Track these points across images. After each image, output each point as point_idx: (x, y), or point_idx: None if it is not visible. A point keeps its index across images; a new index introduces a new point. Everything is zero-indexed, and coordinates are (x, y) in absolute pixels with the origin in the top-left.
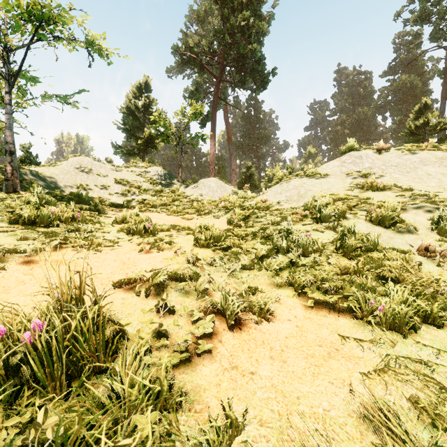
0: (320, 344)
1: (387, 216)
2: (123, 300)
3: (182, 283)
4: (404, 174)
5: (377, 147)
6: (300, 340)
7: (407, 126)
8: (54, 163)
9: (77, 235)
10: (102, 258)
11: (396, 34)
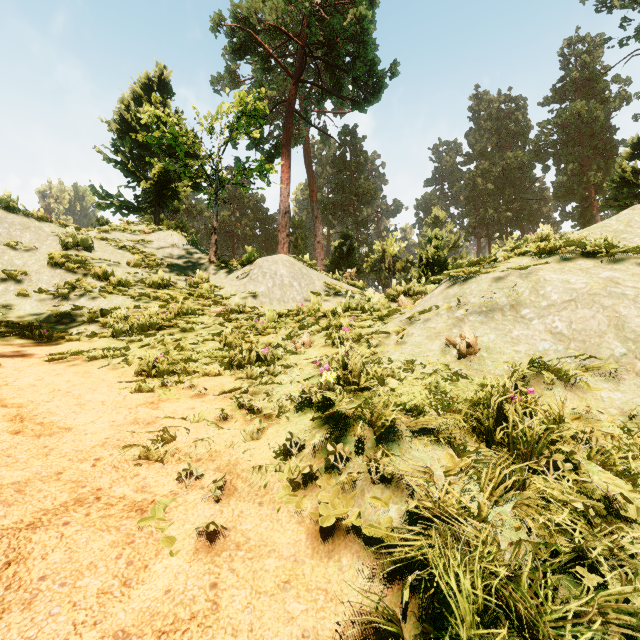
0: None
1: None
2: None
3: None
4: None
5: None
6: None
7: (618, 170)
8: None
9: None
10: None
11: (565, 40)
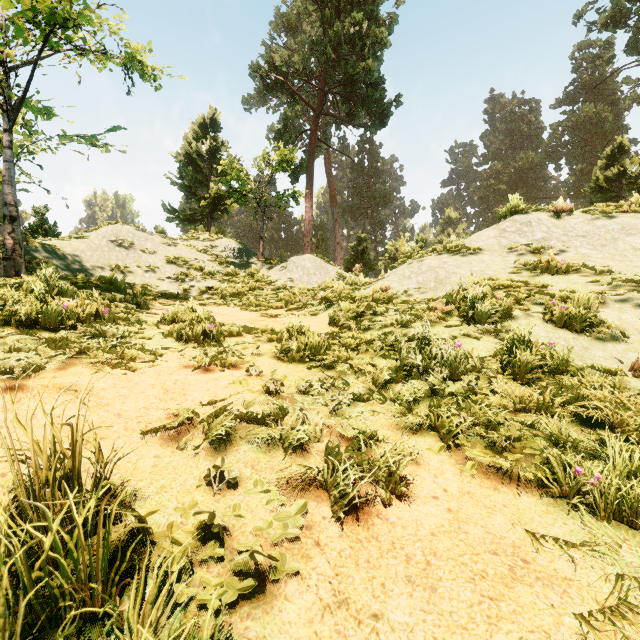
0: (494, 549)
1: (578, 314)
2: (157, 460)
3: (256, 429)
4: (597, 249)
5: (554, 208)
6: (458, 540)
7: (593, 178)
8: (79, 234)
9: (99, 344)
10: (133, 382)
11: (575, 45)
